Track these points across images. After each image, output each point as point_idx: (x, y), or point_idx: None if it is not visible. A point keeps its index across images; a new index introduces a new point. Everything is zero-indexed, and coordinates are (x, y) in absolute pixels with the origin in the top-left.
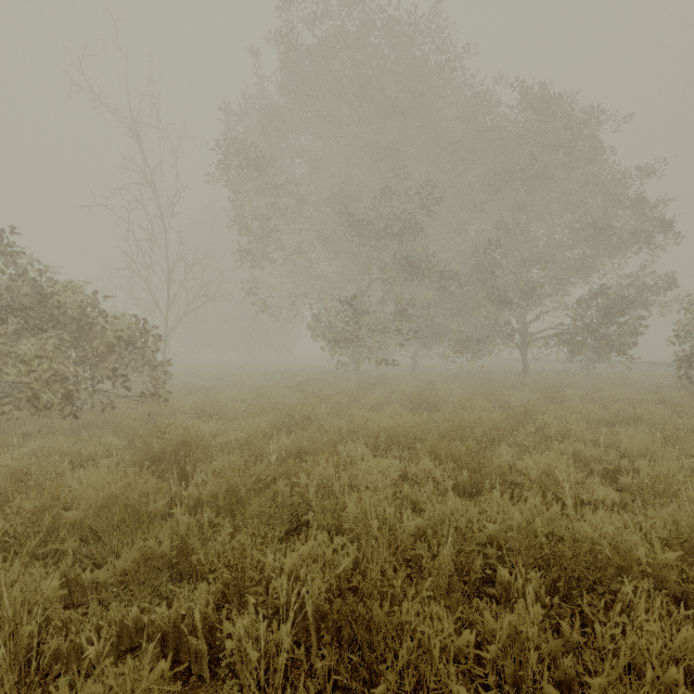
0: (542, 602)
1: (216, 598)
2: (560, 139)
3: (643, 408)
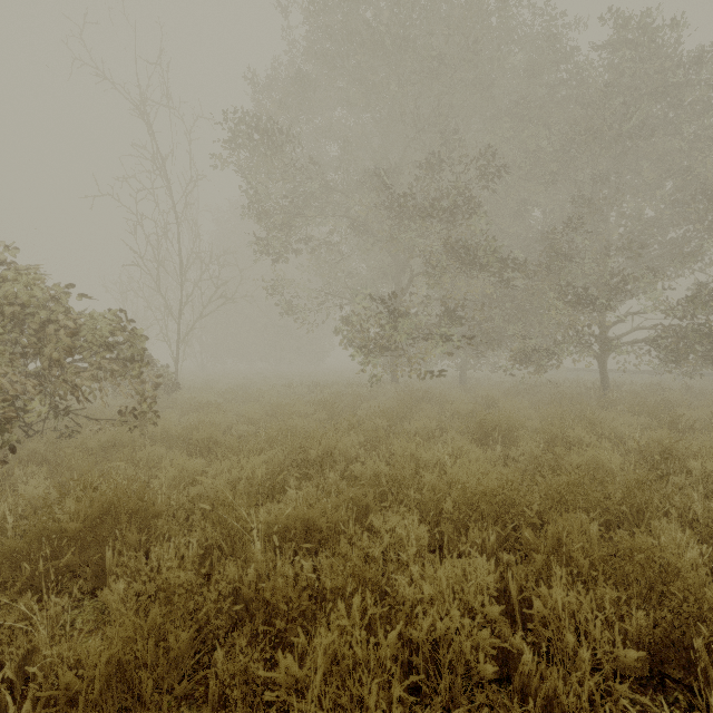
0: None
1: None
2: (661, 84)
3: None
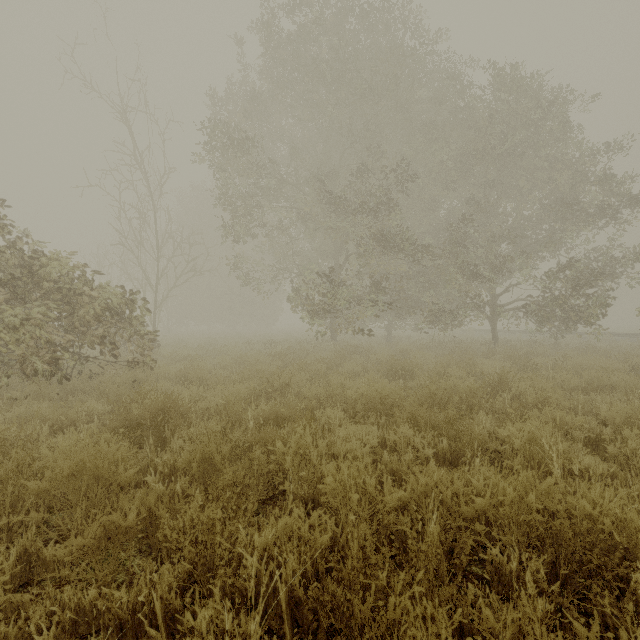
0: (540, 588)
1: (182, 578)
2: (529, 118)
3: (617, 376)
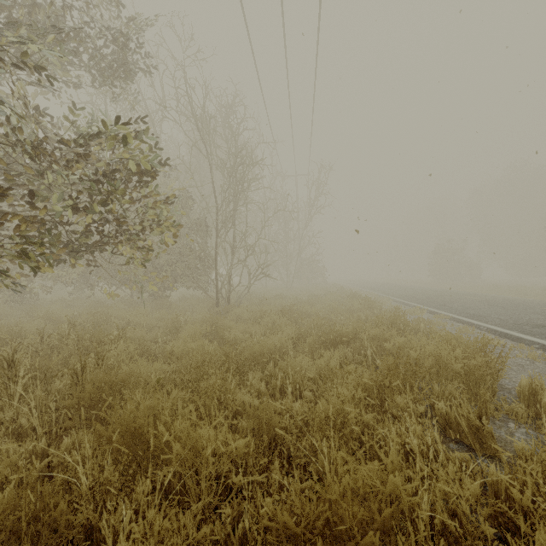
0: None
1: None
2: None
3: None
